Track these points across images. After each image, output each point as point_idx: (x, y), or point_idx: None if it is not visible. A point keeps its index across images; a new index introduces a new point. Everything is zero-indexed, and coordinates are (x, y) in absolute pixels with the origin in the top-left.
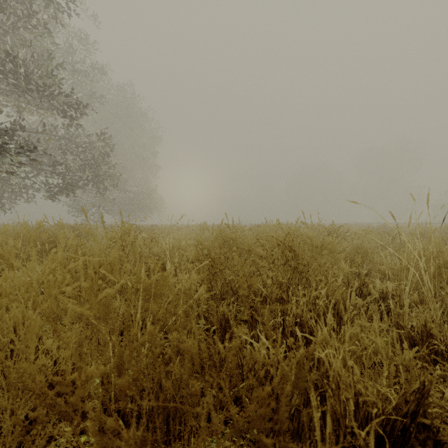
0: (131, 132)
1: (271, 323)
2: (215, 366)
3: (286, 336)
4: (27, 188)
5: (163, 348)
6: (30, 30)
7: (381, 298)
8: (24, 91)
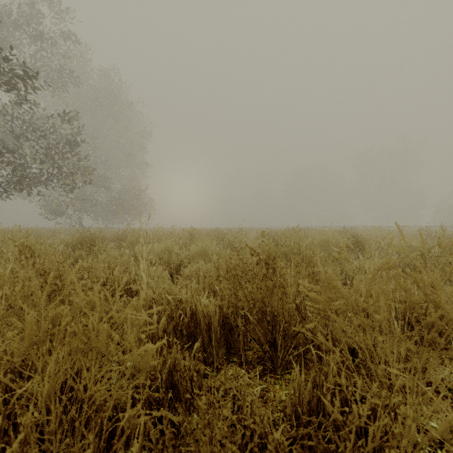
0: (117, 125)
1: None
2: None
3: None
4: None
5: None
6: None
7: None
8: None
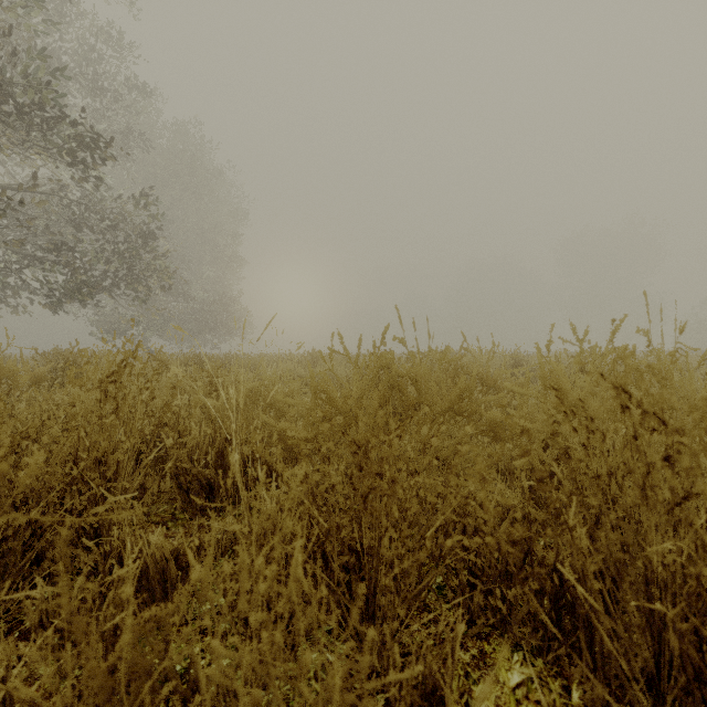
0: (198, 202)
1: None
2: None
3: None
4: (14, 291)
5: None
6: None
7: None
8: None
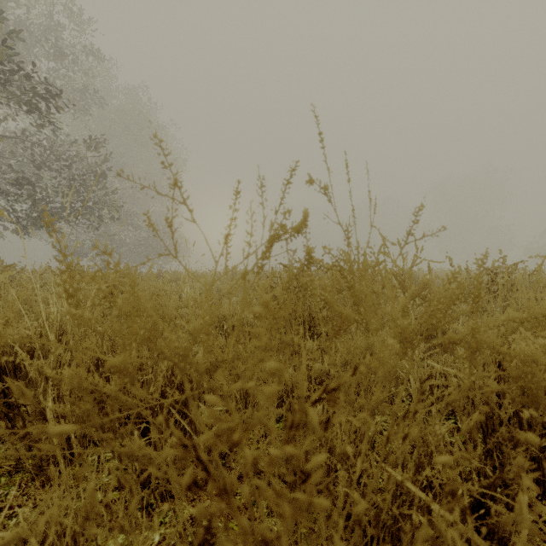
0: (146, 152)
1: None
2: None
3: None
4: None
5: None
6: None
7: None
8: None
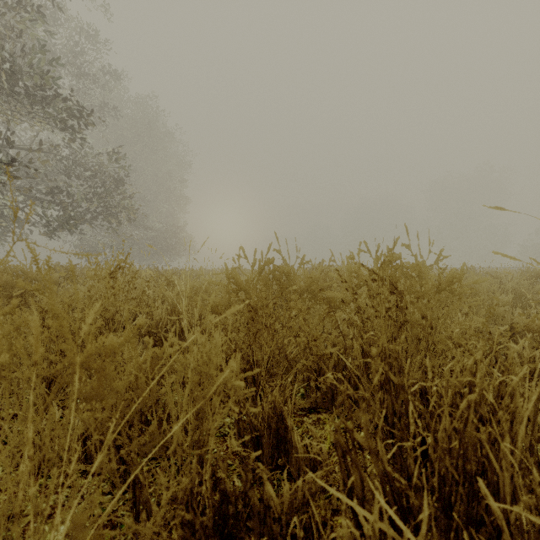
0: (154, 156)
1: (392, 452)
2: (259, 533)
3: (408, 464)
4: (20, 223)
5: (146, 497)
6: (15, 12)
7: (530, 372)
8: (10, 93)
